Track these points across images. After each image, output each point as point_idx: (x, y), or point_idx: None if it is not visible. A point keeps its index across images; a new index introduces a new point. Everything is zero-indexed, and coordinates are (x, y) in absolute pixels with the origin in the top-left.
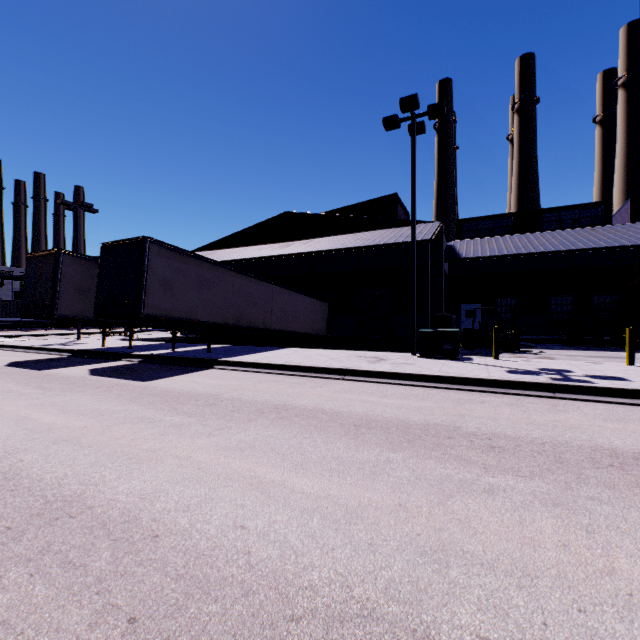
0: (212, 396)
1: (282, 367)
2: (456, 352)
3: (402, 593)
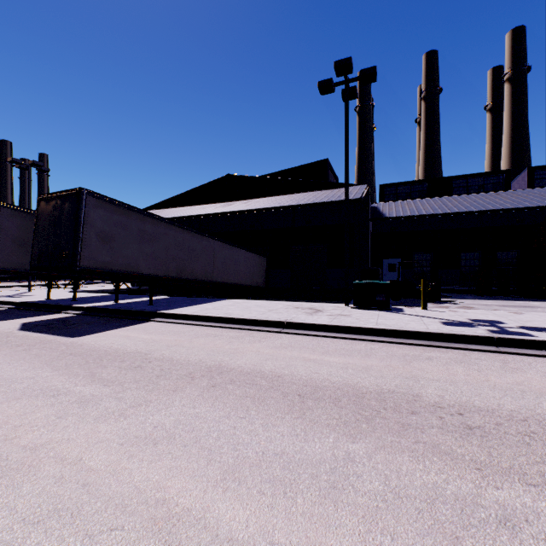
0: (141, 355)
1: (221, 319)
2: (388, 303)
3: None
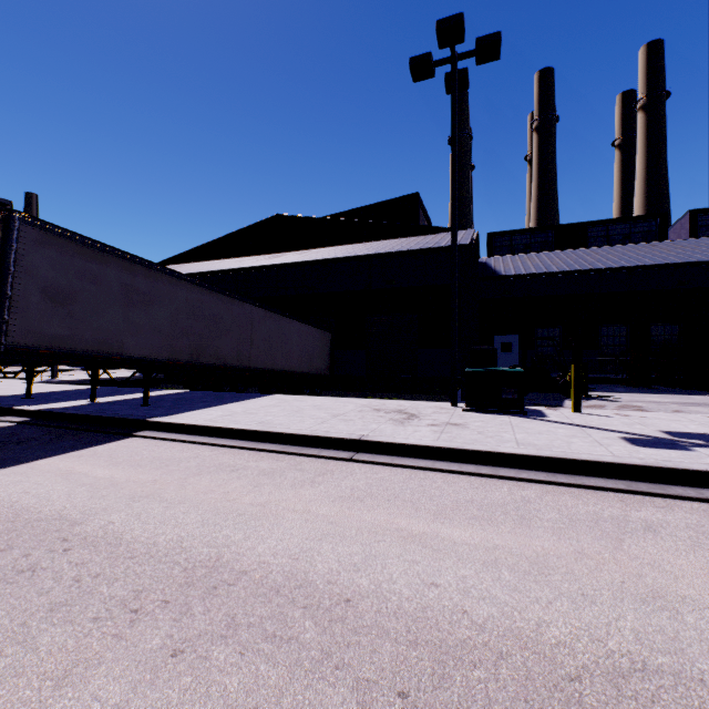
0: (59, 529)
1: (250, 434)
2: (521, 403)
3: None
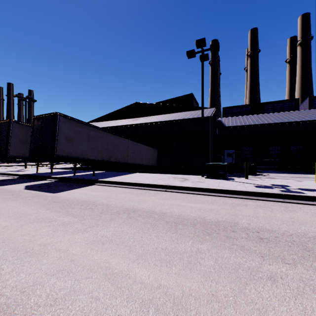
0: (91, 202)
1: (132, 184)
2: (225, 175)
3: None
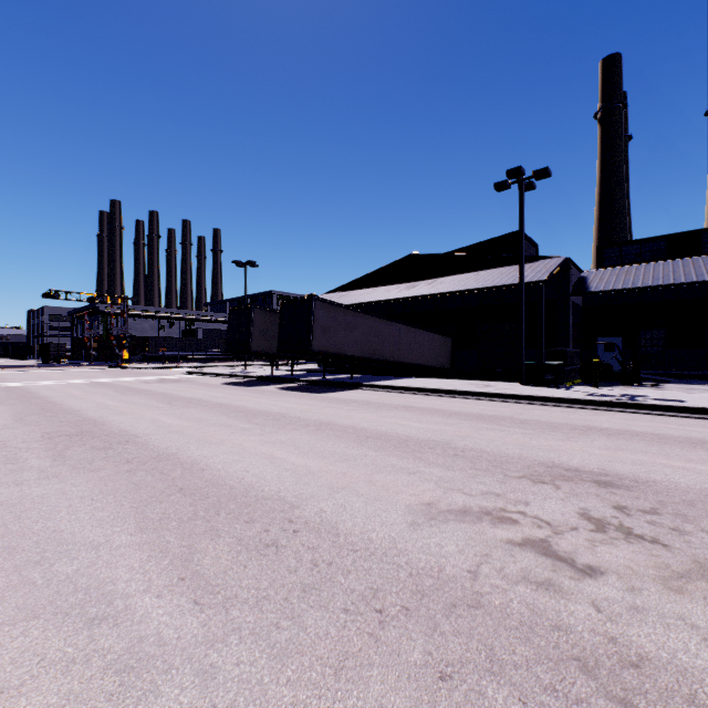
0: (365, 401)
1: (408, 389)
2: (556, 381)
3: (446, 440)
